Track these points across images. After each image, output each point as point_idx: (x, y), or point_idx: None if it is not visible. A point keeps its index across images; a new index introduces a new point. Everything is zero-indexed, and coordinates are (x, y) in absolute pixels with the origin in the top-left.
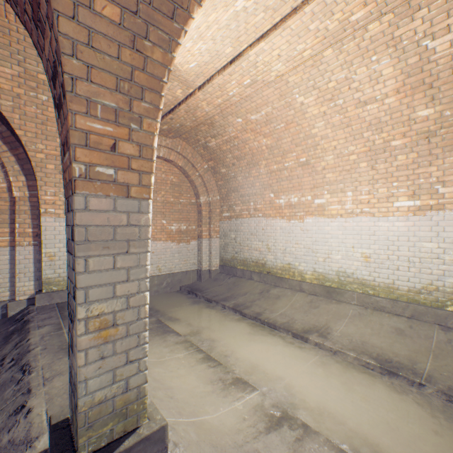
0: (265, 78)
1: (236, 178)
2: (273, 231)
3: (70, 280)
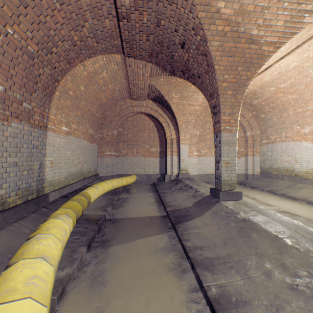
0: (286, 70)
1: (271, 119)
2: (299, 149)
3: (216, 154)
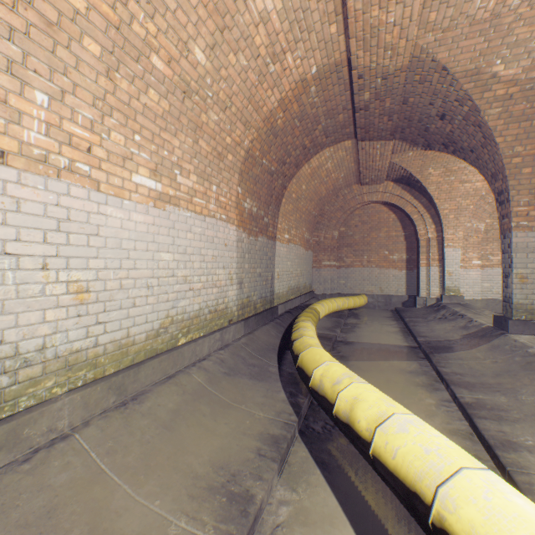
0: None
1: None
2: None
3: (504, 263)
